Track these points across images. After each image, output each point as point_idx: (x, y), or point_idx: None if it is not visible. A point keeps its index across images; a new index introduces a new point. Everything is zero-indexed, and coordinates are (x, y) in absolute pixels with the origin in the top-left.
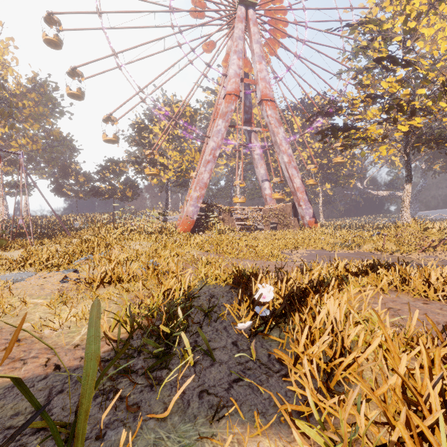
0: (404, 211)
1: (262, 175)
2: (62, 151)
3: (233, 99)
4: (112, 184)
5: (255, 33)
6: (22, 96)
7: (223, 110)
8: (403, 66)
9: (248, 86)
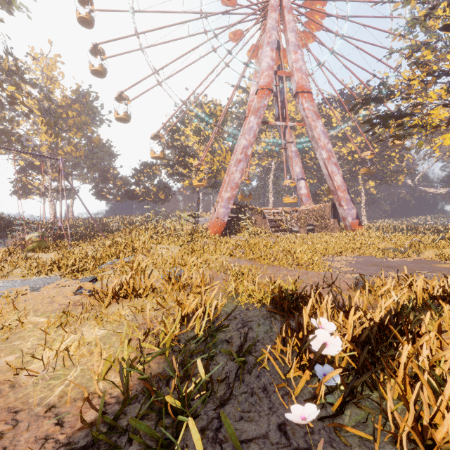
0: None
1: (298, 174)
2: (102, 157)
3: (266, 93)
4: (146, 187)
5: (290, 21)
6: (67, 107)
7: (255, 106)
8: None
9: (282, 79)
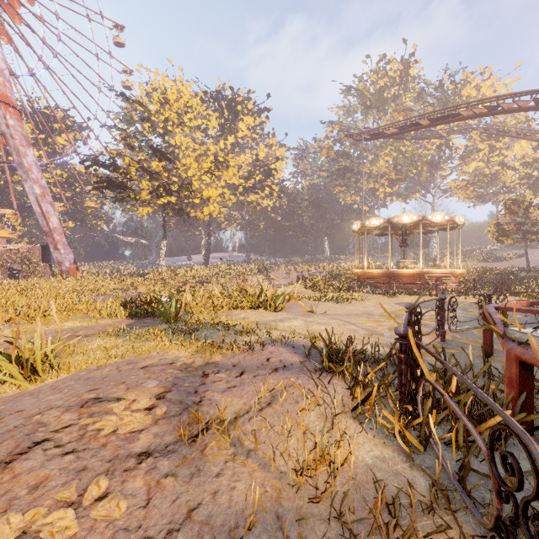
0: (162, 261)
1: None
2: None
3: None
4: None
5: None
6: None
7: None
8: (167, 159)
9: None
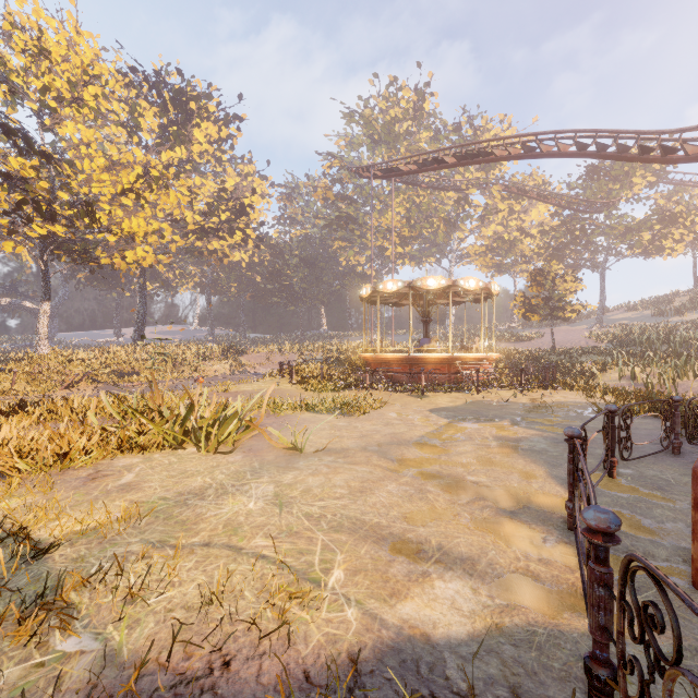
0: (42, 338)
1: None
2: None
3: None
4: None
5: None
6: None
7: None
8: (42, 154)
9: None
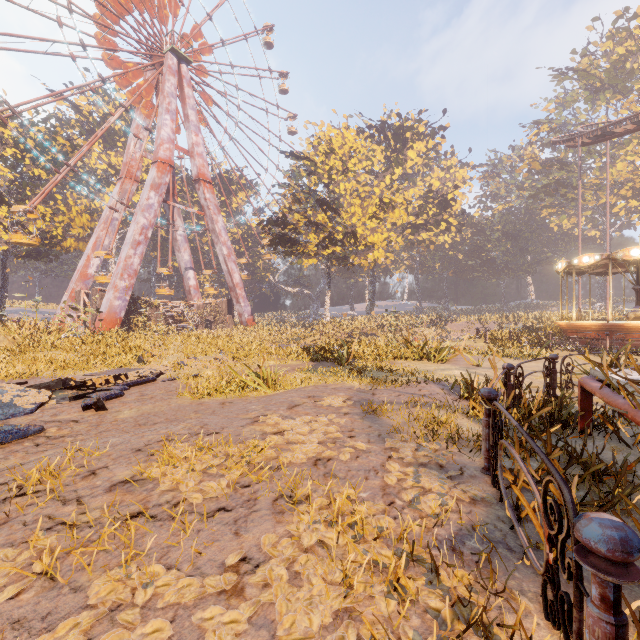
0: (327, 312)
1: (187, 262)
2: None
3: (168, 170)
4: None
5: (190, 96)
6: None
7: (155, 180)
8: (332, 209)
9: None
